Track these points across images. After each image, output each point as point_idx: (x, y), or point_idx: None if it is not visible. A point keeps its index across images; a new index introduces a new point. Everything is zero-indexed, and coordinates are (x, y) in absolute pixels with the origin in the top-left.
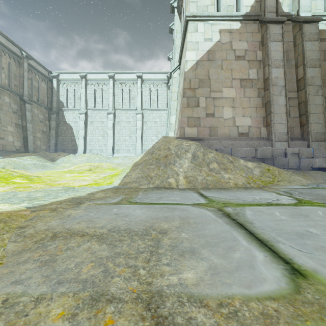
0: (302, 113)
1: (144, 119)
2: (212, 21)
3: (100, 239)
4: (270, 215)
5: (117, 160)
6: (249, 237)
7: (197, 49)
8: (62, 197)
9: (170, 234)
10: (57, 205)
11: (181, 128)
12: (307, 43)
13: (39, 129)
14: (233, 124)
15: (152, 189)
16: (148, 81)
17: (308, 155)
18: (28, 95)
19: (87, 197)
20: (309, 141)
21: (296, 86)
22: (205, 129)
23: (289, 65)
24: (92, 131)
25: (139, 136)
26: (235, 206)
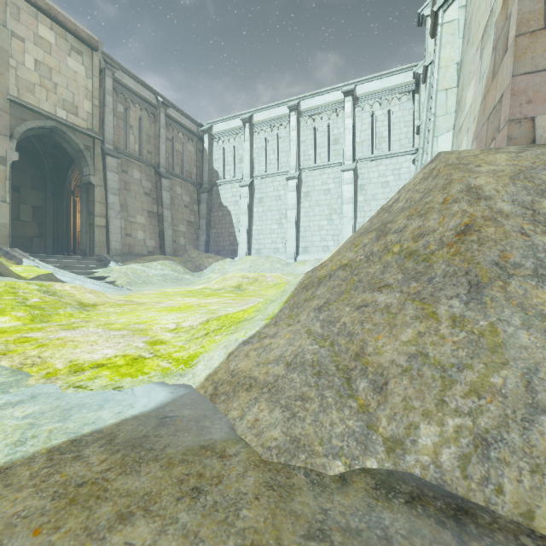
0: None
1: (360, 181)
2: None
3: None
4: None
5: (303, 268)
6: None
7: None
8: None
9: None
10: None
11: (514, 122)
12: None
13: (183, 218)
14: None
15: None
16: (368, 98)
17: None
18: (168, 166)
19: None
20: None
21: None
22: None
23: None
24: (261, 216)
25: (349, 217)
26: None
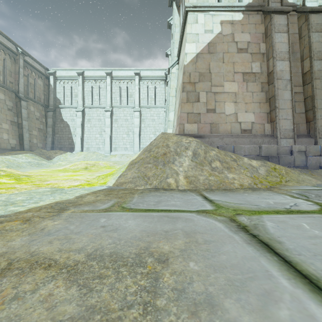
0: (308, 108)
1: (142, 117)
2: (212, 11)
3: (71, 275)
4: (298, 229)
5: (115, 158)
6: (287, 269)
7: (197, 41)
8: (45, 201)
9: (173, 264)
10: (34, 212)
11: (180, 124)
12: (314, 34)
13: (35, 126)
14: (235, 120)
15: (149, 190)
16: (146, 78)
17: (316, 153)
18: (24, 92)
19: (74, 202)
20: (316, 138)
21: (301, 80)
22: (205, 125)
23: (294, 58)
24: (89, 129)
25: (137, 134)
26: (248, 213)
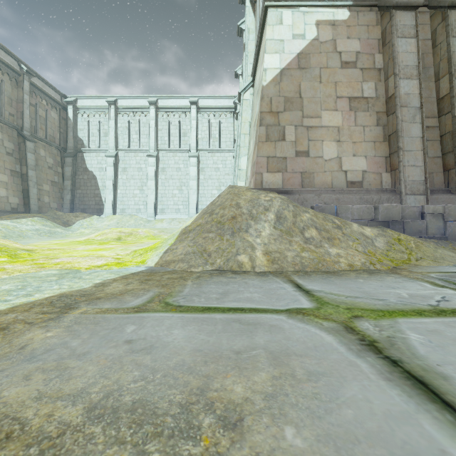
0: (447, 150)
1: (201, 165)
2: (304, 7)
3: None
4: None
5: (162, 224)
6: None
7: (281, 51)
8: (43, 292)
9: (253, 432)
10: (19, 313)
11: (257, 173)
12: None
13: (47, 178)
14: (338, 167)
15: (210, 274)
16: (206, 110)
17: None
18: (31, 129)
19: (90, 293)
20: None
21: (436, 109)
22: (294, 175)
23: (425, 77)
24: (125, 182)
25: (194, 190)
26: (373, 316)
